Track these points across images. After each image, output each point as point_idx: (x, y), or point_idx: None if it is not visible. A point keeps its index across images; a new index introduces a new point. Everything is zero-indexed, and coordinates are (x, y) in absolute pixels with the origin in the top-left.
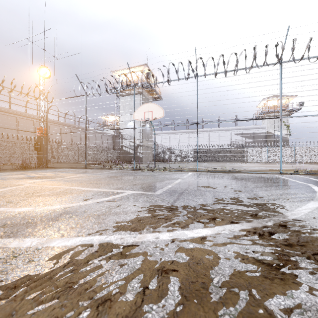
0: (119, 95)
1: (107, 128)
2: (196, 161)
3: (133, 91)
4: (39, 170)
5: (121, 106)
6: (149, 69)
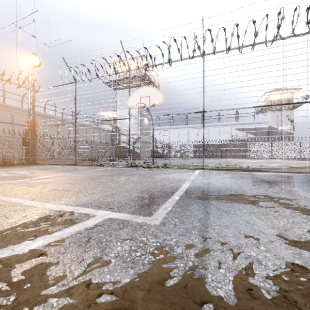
0: (116, 88)
1: (105, 124)
2: (196, 157)
3: (128, 76)
4: (20, 167)
5: (118, 99)
6: (148, 60)
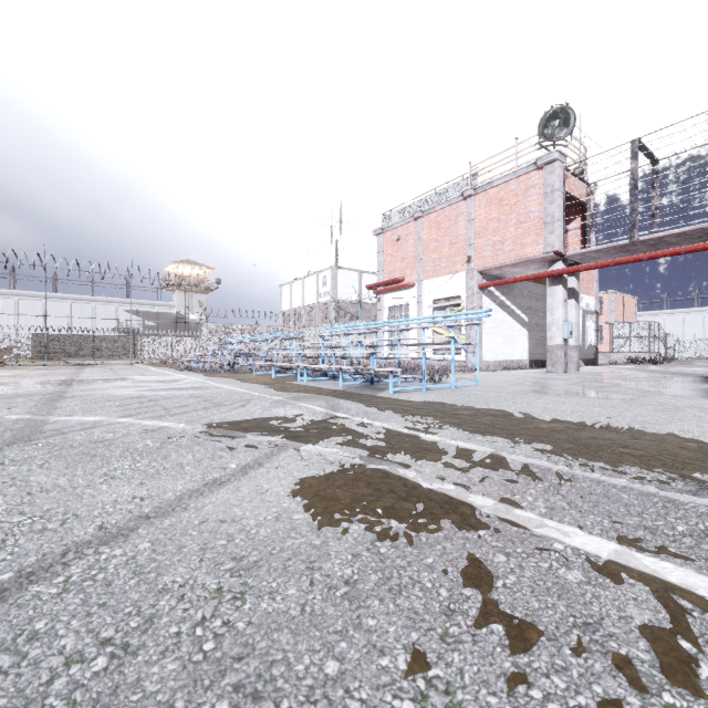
0: None
1: None
2: (39, 357)
3: None
4: None
5: None
6: None
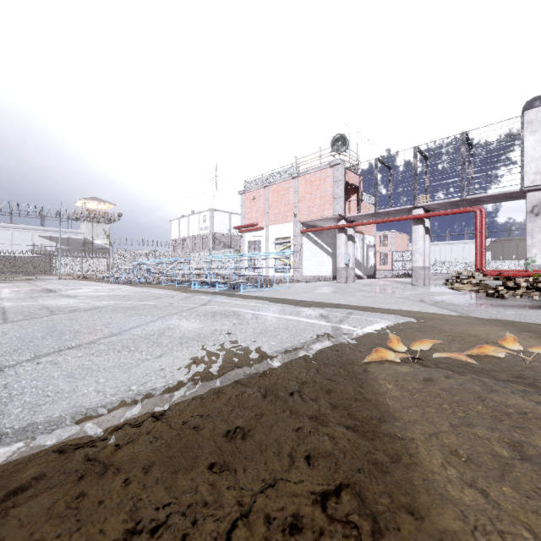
0: None
1: None
2: None
3: None
4: None
5: None
6: None
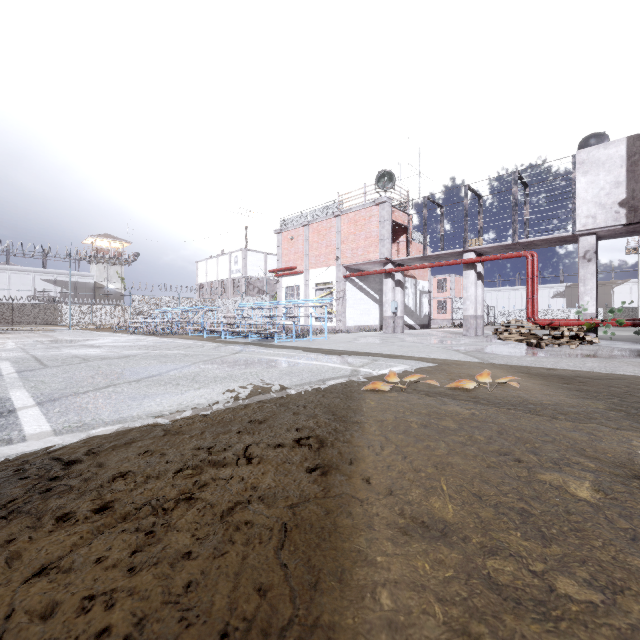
0: None
1: None
2: None
3: None
4: None
5: None
6: None
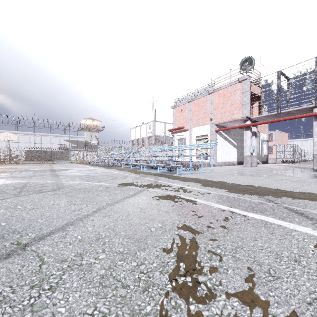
0: None
1: None
2: (28, 160)
3: None
4: None
5: None
6: None
